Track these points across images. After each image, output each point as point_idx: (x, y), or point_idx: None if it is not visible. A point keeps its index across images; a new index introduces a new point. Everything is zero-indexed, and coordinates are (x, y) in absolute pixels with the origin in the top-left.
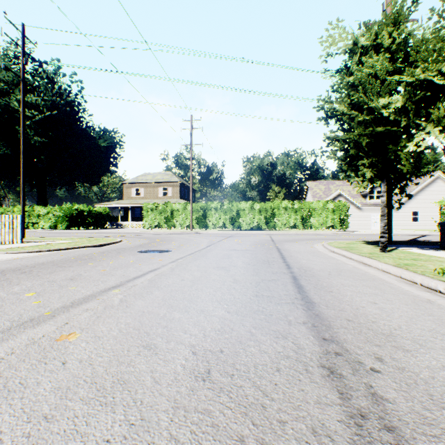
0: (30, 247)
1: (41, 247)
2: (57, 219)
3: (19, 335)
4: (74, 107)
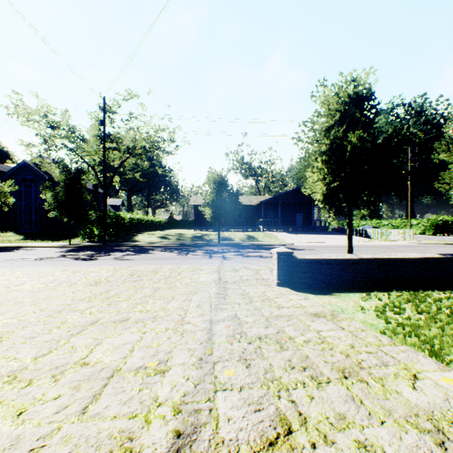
0: (417, 242)
1: (421, 242)
2: (424, 228)
3: (426, 250)
4: (438, 126)
